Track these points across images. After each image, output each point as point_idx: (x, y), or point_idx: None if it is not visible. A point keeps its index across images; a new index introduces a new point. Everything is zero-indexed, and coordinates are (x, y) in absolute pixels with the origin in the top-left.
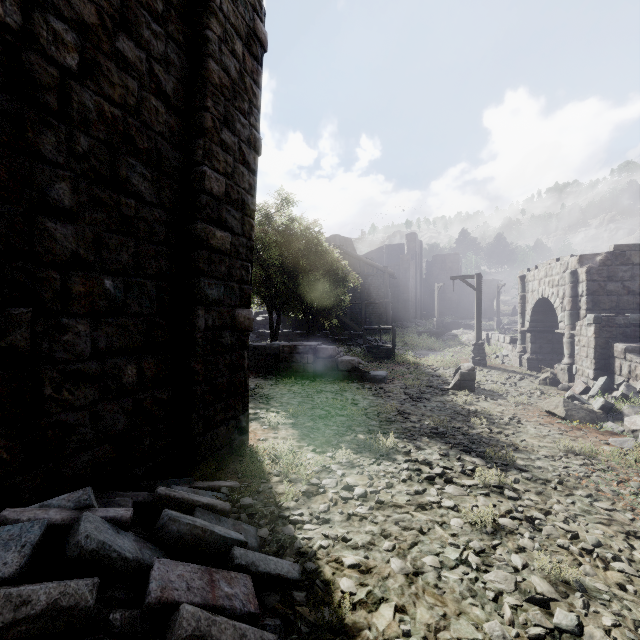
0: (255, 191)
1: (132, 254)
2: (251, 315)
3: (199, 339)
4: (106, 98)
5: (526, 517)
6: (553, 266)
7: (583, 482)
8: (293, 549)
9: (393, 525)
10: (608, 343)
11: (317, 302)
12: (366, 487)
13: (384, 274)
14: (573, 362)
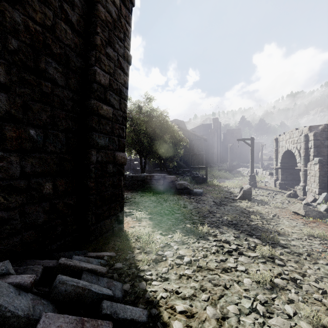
0: (127, 85)
1: (49, 116)
2: (125, 156)
3: (92, 168)
4: (30, 18)
5: (290, 278)
6: (294, 132)
7: (322, 255)
8: (144, 299)
9: (207, 282)
10: (327, 174)
11: (165, 153)
12: (191, 257)
13: (201, 139)
14: (306, 185)
